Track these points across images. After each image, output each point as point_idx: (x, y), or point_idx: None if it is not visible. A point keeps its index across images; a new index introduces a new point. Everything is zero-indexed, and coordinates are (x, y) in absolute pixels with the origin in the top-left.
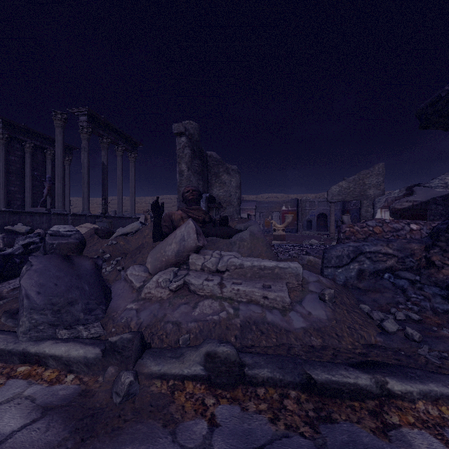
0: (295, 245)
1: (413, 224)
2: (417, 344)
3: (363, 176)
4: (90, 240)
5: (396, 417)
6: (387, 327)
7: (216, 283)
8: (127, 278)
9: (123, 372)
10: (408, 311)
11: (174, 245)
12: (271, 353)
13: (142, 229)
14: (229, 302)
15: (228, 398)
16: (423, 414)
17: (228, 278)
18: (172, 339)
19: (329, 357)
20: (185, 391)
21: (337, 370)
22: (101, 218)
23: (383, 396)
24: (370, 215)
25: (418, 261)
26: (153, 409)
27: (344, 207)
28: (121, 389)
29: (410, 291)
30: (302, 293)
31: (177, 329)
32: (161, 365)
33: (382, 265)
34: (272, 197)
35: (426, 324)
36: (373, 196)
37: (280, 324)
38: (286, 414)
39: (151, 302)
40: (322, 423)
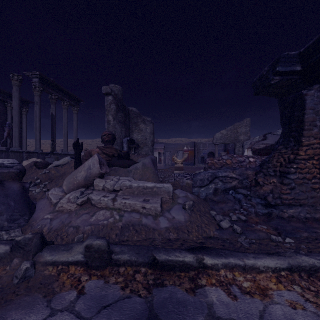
0: (189, 173)
1: (251, 158)
2: (239, 235)
3: (236, 126)
4: (29, 170)
5: (205, 281)
6: (222, 225)
7: (110, 198)
8: (48, 197)
9: (24, 262)
10: (239, 215)
11: (83, 172)
12: (138, 244)
13: (70, 162)
14: (117, 211)
15: (98, 275)
16: (222, 278)
17: (121, 195)
18: (71, 238)
19: (177, 245)
20: (69, 273)
21: (174, 252)
22: (49, 155)
23: (200, 267)
24: (241, 153)
25: (250, 182)
26: (41, 286)
27: (225, 147)
28: (19, 273)
29: (243, 201)
30: (172, 204)
31: (76, 231)
32: (54, 255)
33: (229, 185)
34: (178, 140)
35: (249, 222)
36: (243, 140)
37: (150, 225)
38: (134, 283)
39: (62, 213)
40: (156, 287)
